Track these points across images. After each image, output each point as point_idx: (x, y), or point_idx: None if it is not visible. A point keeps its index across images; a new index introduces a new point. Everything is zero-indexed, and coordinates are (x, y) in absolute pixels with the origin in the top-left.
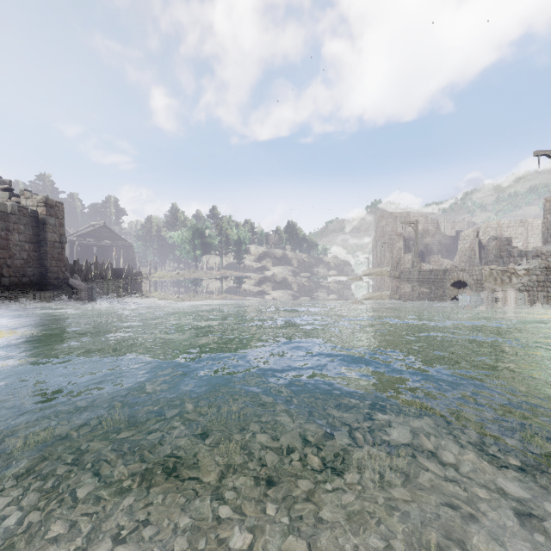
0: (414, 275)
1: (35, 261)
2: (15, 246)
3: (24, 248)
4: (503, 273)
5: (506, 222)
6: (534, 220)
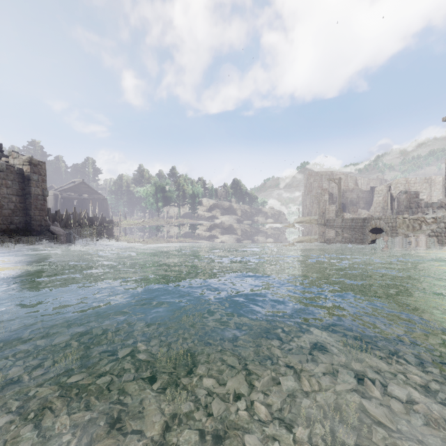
0: (338, 222)
1: (21, 211)
2: (3, 198)
3: (11, 200)
4: (414, 221)
5: (413, 179)
6: (436, 178)
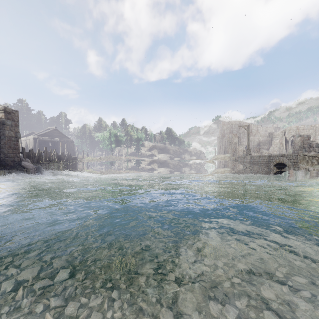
0: (247, 159)
1: None
2: None
3: None
4: (313, 157)
5: (302, 126)
6: None
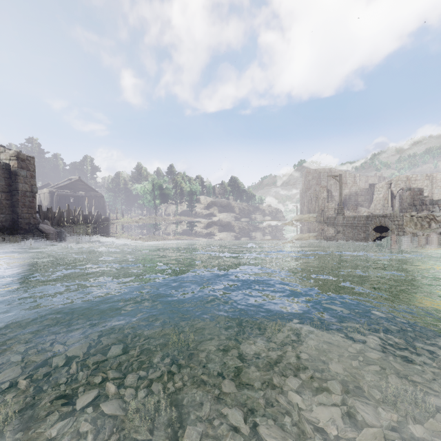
0: (339, 220)
1: (8, 208)
2: None
3: None
4: (422, 219)
5: (414, 176)
6: (437, 174)
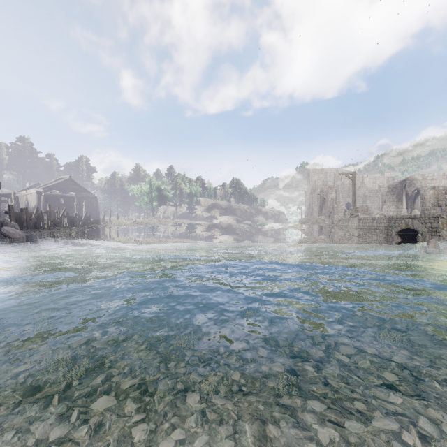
0: (353, 222)
1: None
2: None
3: None
4: None
5: (430, 175)
6: None
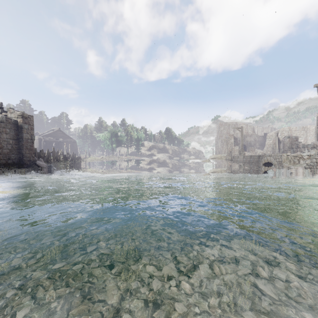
0: (240, 158)
1: (16, 150)
2: (3, 141)
3: (9, 142)
4: (294, 157)
5: (294, 128)
6: (310, 127)
